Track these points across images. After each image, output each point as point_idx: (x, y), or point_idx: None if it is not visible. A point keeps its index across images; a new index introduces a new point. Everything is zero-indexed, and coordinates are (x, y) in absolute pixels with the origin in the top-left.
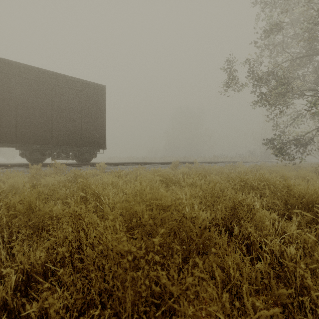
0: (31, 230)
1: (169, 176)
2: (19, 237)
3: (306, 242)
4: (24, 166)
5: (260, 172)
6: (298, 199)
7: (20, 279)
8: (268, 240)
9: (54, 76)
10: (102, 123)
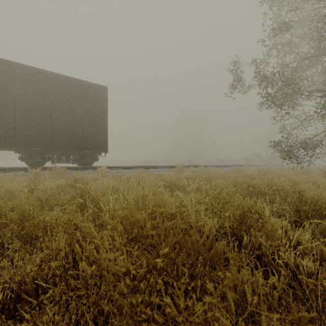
0: (23, 240)
1: (173, 181)
2: (12, 247)
3: (325, 255)
4: (23, 170)
5: (268, 176)
6: (311, 205)
7: (8, 297)
8: (281, 251)
9: (54, 77)
10: (104, 126)
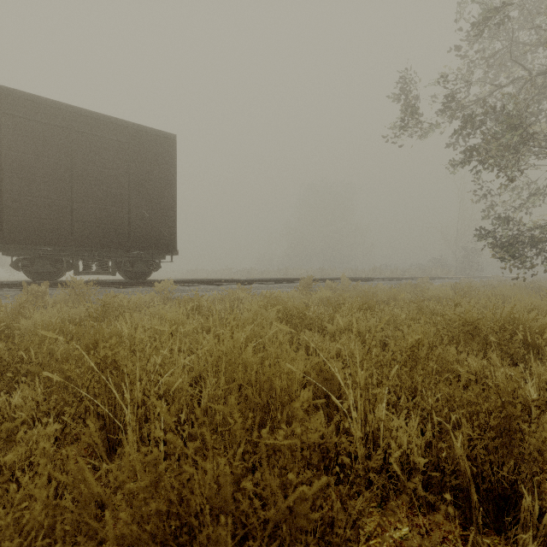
0: None
1: (299, 310)
2: None
3: None
4: (20, 286)
5: (486, 301)
6: None
7: None
8: None
9: (76, 115)
10: (169, 206)
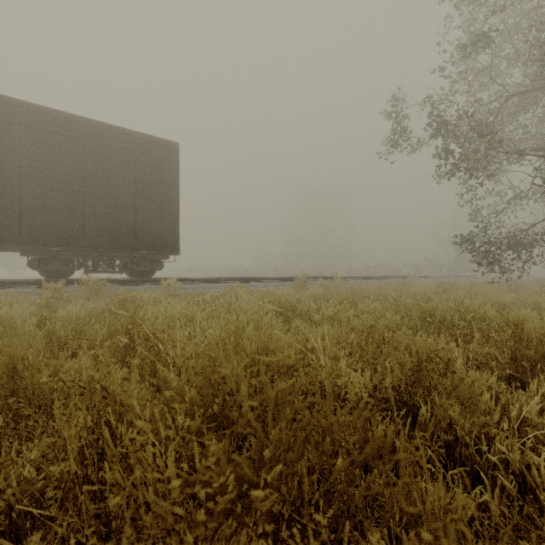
0: (9, 417)
1: (291, 303)
2: None
3: None
4: (35, 284)
5: (455, 296)
6: (540, 348)
7: None
8: (492, 436)
9: (87, 126)
10: (173, 209)
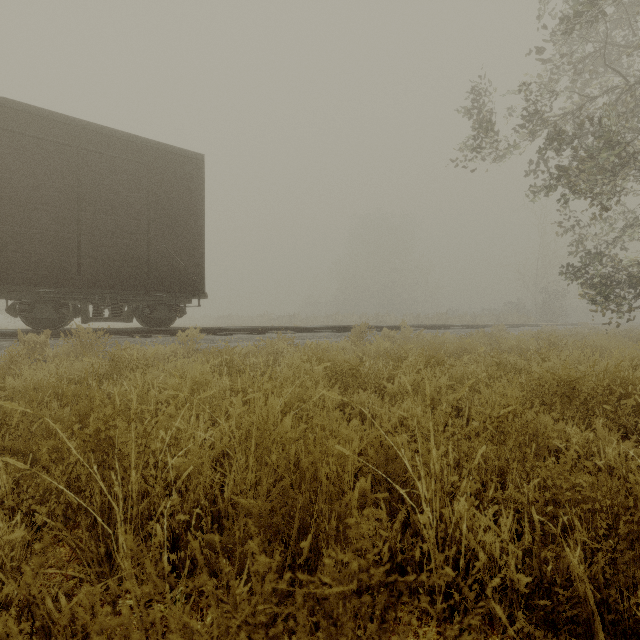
0: None
1: (351, 365)
2: None
3: None
4: (17, 335)
5: (580, 354)
6: None
7: None
8: None
9: (84, 131)
10: (196, 240)
